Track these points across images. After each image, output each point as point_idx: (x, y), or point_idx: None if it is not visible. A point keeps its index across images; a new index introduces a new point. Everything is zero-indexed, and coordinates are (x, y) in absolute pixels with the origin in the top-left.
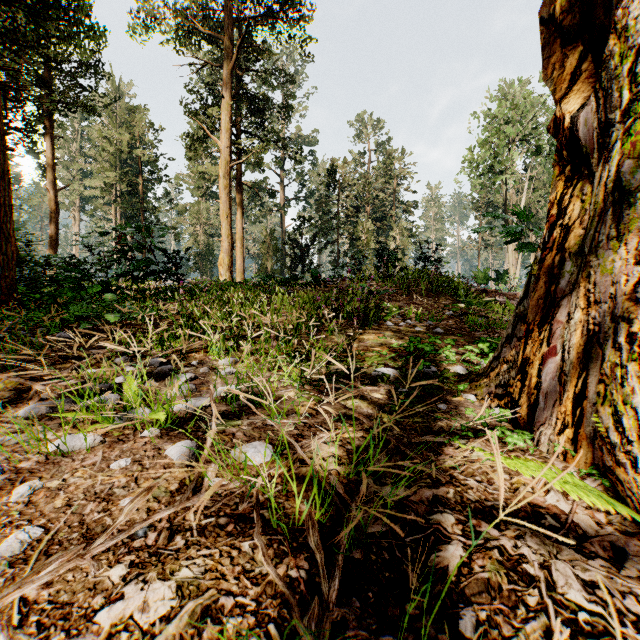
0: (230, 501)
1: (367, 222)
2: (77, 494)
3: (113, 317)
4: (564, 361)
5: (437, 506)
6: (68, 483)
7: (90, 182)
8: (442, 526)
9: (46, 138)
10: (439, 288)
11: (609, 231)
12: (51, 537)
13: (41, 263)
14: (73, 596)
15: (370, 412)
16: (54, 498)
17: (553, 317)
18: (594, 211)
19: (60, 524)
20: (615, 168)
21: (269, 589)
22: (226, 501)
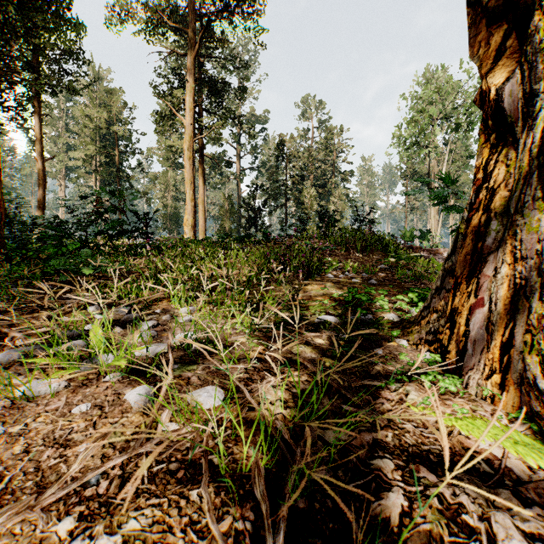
0: (182, 446)
1: (311, 188)
2: (37, 440)
3: (88, 270)
4: (491, 312)
5: (377, 450)
6: (30, 428)
7: (74, 154)
8: (382, 472)
9: (35, 116)
10: (372, 245)
11: (534, 192)
12: (6, 486)
13: (27, 223)
14: None
15: (313, 356)
16: (14, 444)
17: (480, 271)
18: (519, 174)
19: (16, 471)
20: (539, 134)
21: (215, 542)
22: (178, 446)
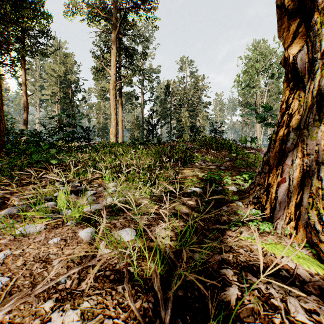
0: (112, 262)
1: (185, 112)
2: (29, 258)
3: (54, 161)
4: (290, 185)
5: (223, 264)
6: (25, 252)
7: (44, 92)
8: (226, 276)
9: (22, 69)
10: (222, 146)
11: (314, 117)
12: (13, 283)
13: (18, 133)
14: (23, 319)
15: (187, 211)
16: (17, 260)
17: (284, 162)
18: (306, 106)
19: (19, 275)
20: (317, 83)
21: (132, 314)
22: (110, 262)
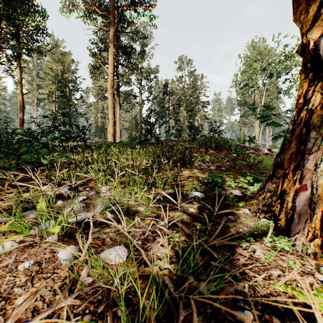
0: (94, 298)
1: (184, 112)
2: None
3: (44, 162)
4: (312, 194)
5: (238, 301)
6: None
7: (42, 91)
8: (245, 322)
9: (18, 67)
10: (221, 145)
11: None
12: None
13: (9, 132)
14: None
15: (188, 221)
16: None
17: (303, 166)
18: None
19: None
20: None
21: None
22: (91, 299)
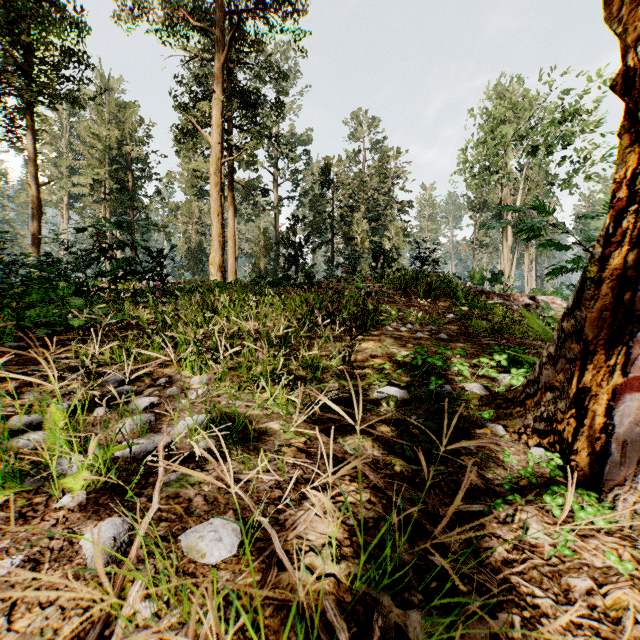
0: None
1: (362, 222)
2: None
3: (75, 324)
4: None
5: None
6: None
7: (78, 179)
8: None
9: (29, 132)
10: (437, 289)
11: None
12: None
13: (6, 262)
14: None
15: (376, 455)
16: None
17: (630, 336)
18: None
19: None
20: None
21: None
22: None
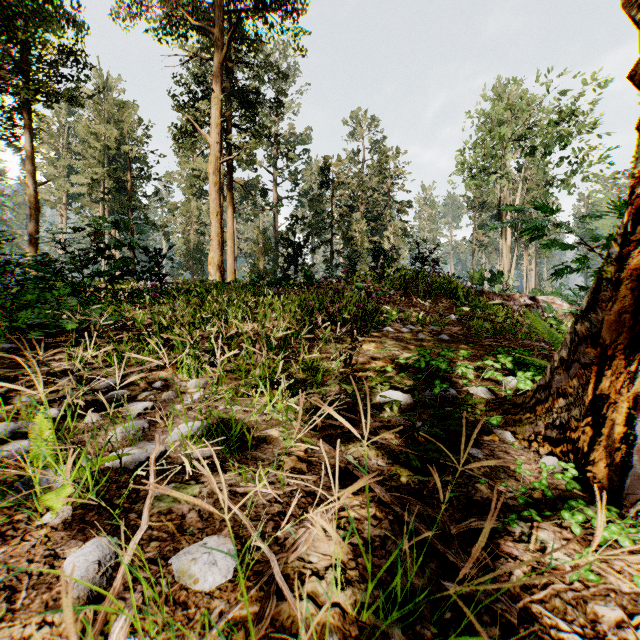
0: None
1: (361, 221)
2: None
3: (69, 325)
4: None
5: None
6: None
7: (77, 179)
8: None
9: (26, 131)
10: (438, 289)
11: None
12: None
13: (1, 261)
14: None
15: (381, 464)
16: None
17: None
18: None
19: None
20: None
21: None
22: None
